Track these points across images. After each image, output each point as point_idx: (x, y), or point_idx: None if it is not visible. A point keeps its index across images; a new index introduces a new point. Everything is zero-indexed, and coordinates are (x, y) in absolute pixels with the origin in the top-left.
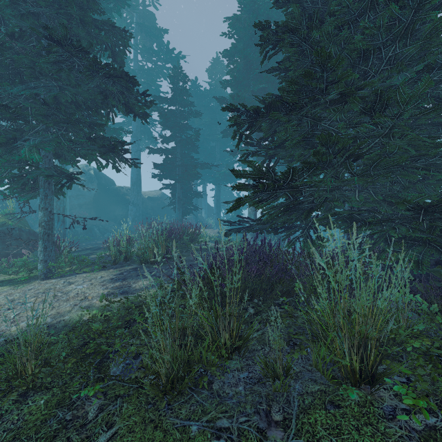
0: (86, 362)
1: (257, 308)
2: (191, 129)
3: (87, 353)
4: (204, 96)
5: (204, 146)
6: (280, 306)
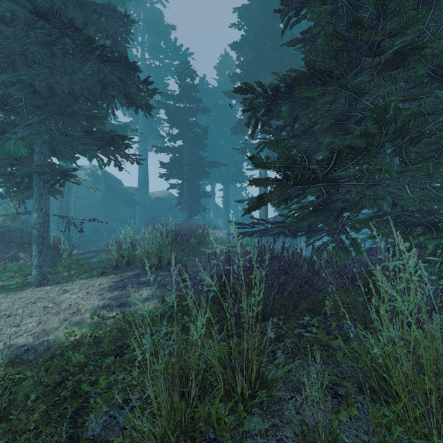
0: (61, 408)
1: (278, 331)
2: (199, 126)
3: (61, 396)
4: (212, 93)
5: (212, 145)
6: (306, 328)
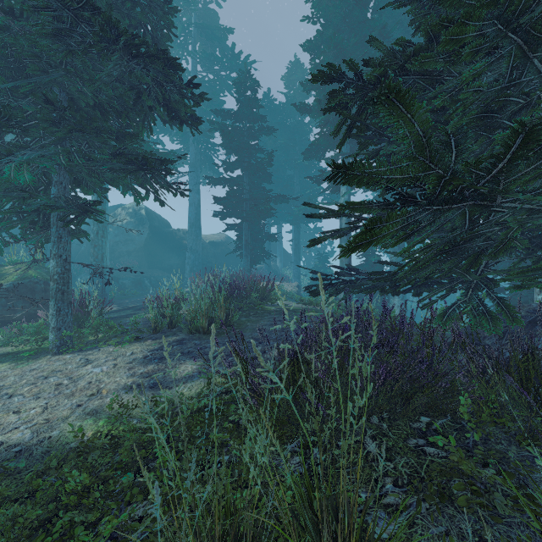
0: None
1: (381, 440)
2: (262, 151)
3: None
4: (278, 111)
5: (279, 175)
6: (426, 437)
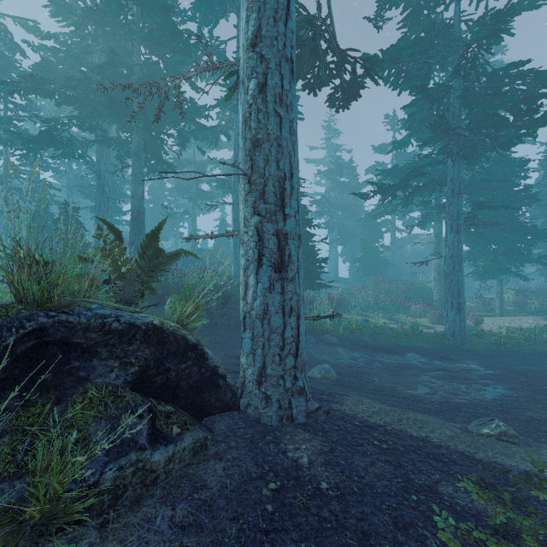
0: None
1: None
2: None
3: None
4: None
5: None
6: None
